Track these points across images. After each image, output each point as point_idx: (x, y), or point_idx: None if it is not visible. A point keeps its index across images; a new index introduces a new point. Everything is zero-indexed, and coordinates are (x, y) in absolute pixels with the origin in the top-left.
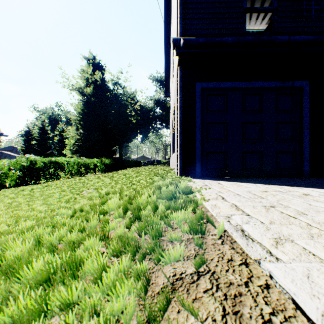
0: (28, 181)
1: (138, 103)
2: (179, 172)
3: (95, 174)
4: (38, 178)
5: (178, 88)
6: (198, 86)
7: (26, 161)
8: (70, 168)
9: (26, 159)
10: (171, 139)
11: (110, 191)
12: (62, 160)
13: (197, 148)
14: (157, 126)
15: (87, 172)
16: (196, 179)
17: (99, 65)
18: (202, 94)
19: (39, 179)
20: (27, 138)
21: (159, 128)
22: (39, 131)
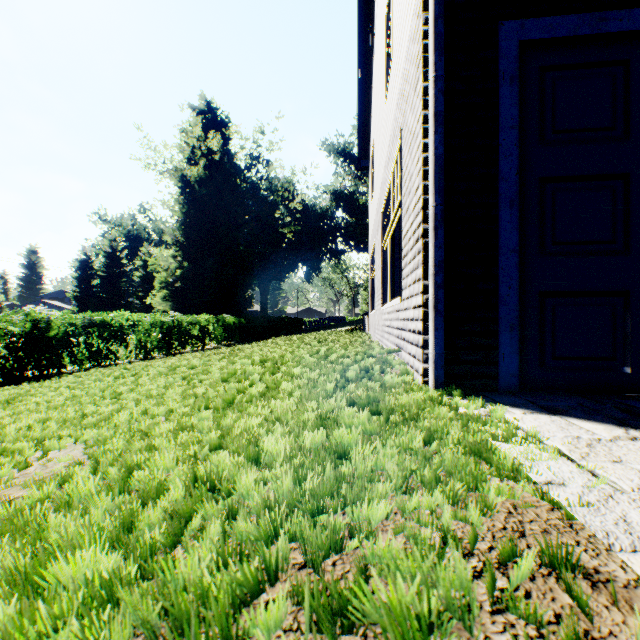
0: (28, 370)
1: (299, 196)
2: (433, 374)
3: (202, 348)
4: (55, 362)
5: (431, 45)
6: (506, 35)
7: (21, 321)
8: (142, 336)
9: (25, 316)
10: (379, 264)
11: (66, 533)
12: (121, 319)
13: (504, 278)
14: (337, 246)
15: (183, 345)
16: (528, 417)
17: (218, 121)
18: (521, 70)
19: (57, 366)
20: (84, 275)
21: (341, 252)
22: (105, 261)
